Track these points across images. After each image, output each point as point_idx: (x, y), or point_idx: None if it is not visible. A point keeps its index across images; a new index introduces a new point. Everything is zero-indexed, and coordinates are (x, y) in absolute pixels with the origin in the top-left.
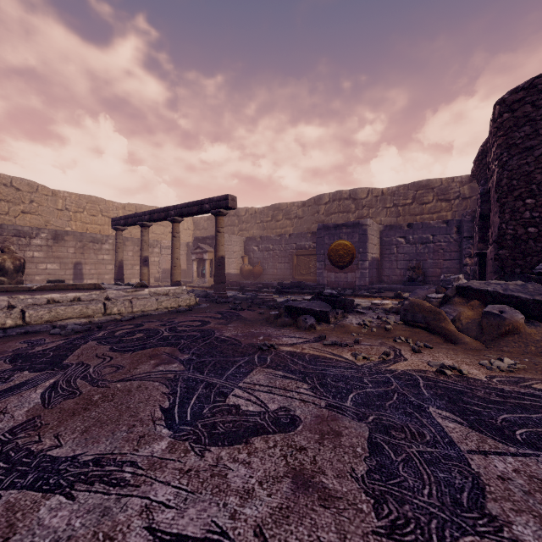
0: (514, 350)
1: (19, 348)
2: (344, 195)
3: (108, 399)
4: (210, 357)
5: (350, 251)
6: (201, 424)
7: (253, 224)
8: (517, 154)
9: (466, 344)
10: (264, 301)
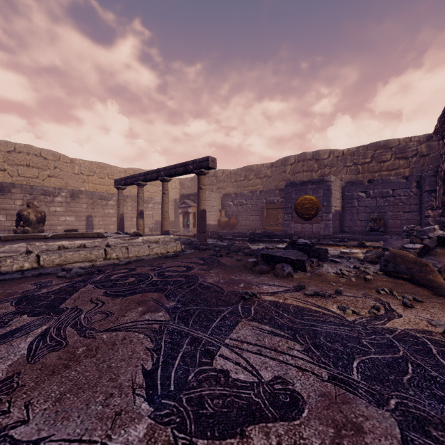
0: None
1: (28, 290)
2: (308, 156)
3: (91, 353)
4: (194, 306)
5: (315, 205)
6: (186, 398)
7: (229, 183)
8: None
9: None
10: (240, 249)
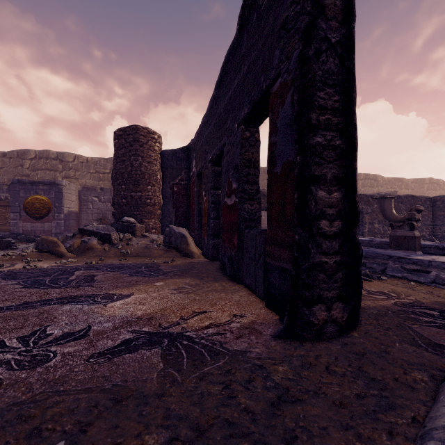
0: (87, 256)
1: None
2: (51, 155)
3: None
4: None
5: (46, 205)
6: None
7: None
8: (120, 162)
9: (67, 257)
10: None
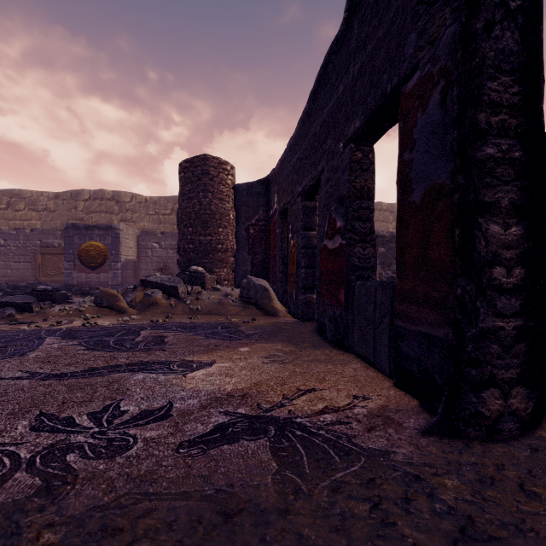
0: (151, 312)
1: None
2: (107, 195)
3: None
4: None
5: (102, 253)
6: None
7: None
8: (186, 200)
9: (128, 313)
10: None
